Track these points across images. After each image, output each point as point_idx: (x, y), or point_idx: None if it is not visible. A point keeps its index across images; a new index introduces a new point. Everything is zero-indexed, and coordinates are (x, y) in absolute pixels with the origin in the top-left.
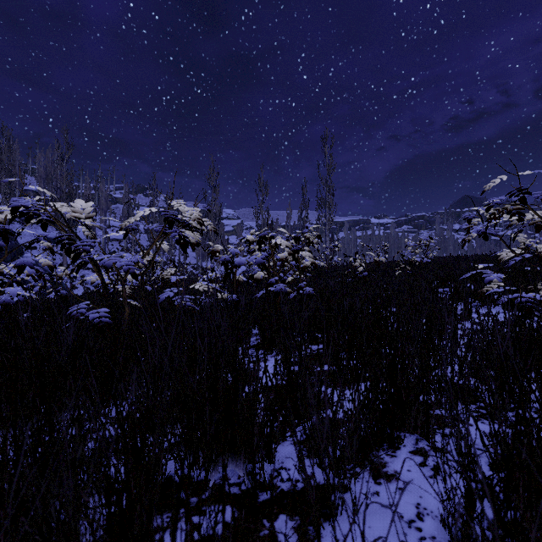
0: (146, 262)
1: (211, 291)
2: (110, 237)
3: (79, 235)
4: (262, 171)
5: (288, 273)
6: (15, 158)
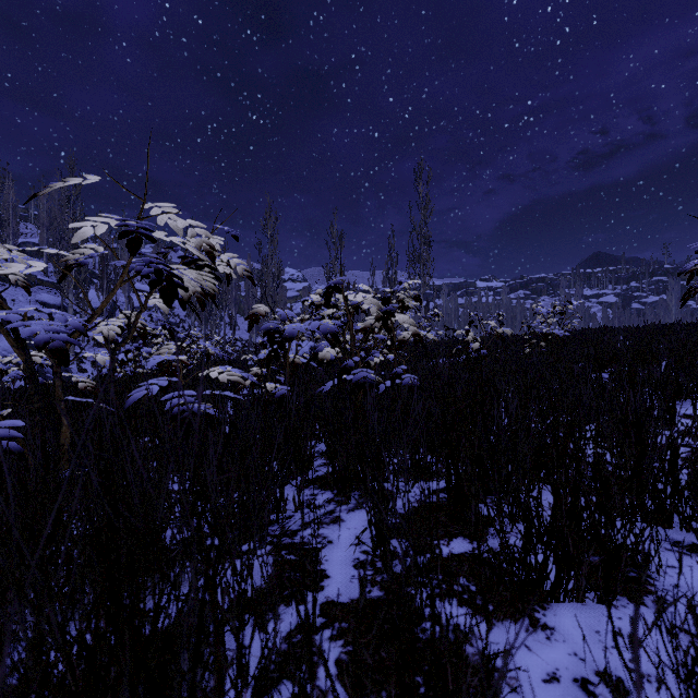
0: (118, 330)
1: (241, 382)
2: (136, 304)
3: (93, 302)
4: (335, 217)
5: (372, 352)
6: (6, 199)
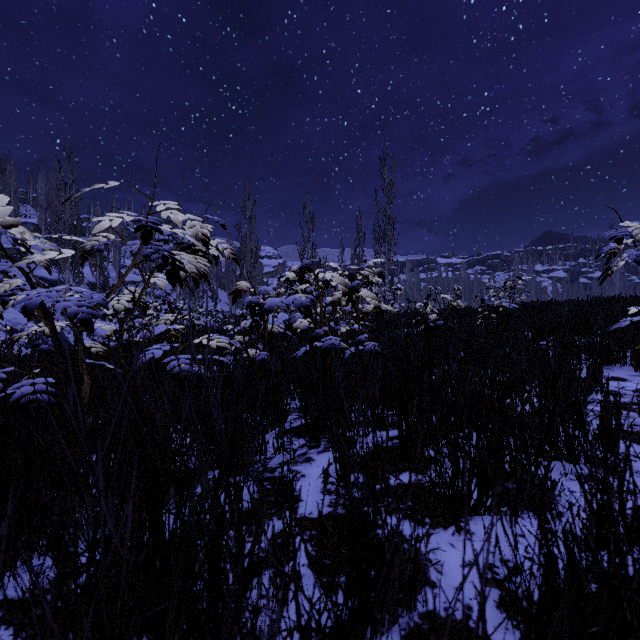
0: (126, 304)
1: (227, 348)
2: (126, 279)
3: (87, 277)
4: (307, 200)
5: (340, 322)
6: (9, 183)
